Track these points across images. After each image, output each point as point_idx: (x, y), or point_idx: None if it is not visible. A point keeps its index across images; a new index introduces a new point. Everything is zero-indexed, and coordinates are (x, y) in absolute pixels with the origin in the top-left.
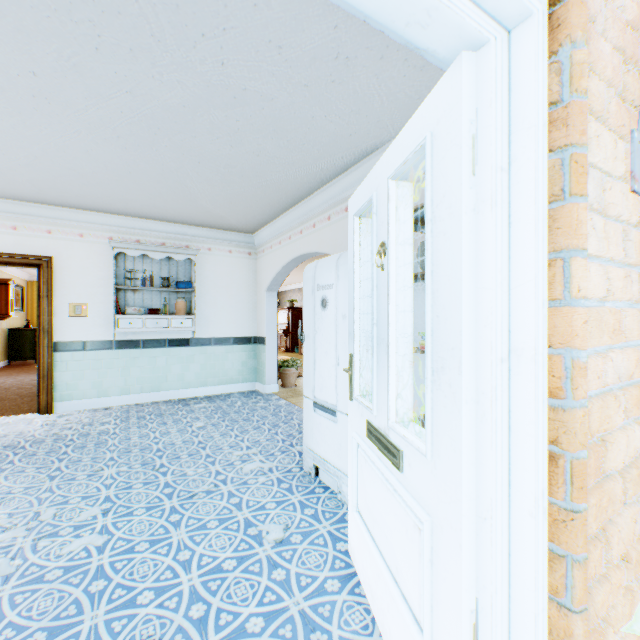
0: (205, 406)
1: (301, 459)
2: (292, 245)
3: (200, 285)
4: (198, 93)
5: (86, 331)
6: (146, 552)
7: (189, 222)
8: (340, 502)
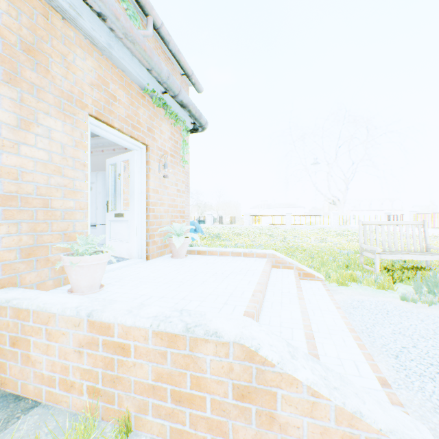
0: None
1: None
2: None
3: None
4: None
5: None
6: None
7: None
8: None
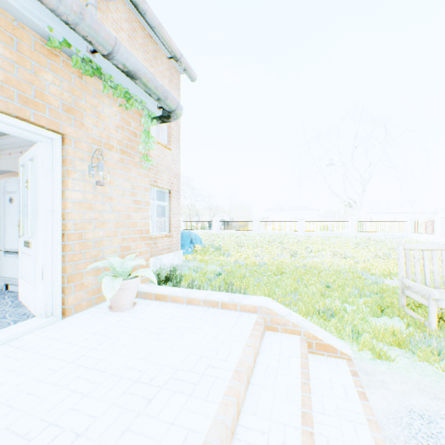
0: None
1: None
2: None
3: None
4: None
5: None
6: None
7: None
8: None
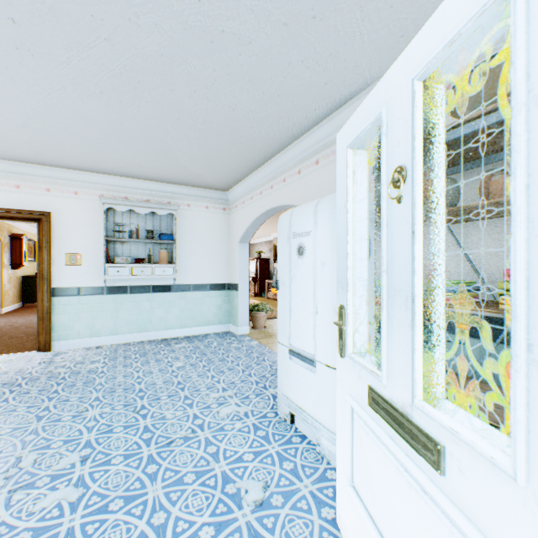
0: (184, 346)
1: (275, 403)
2: (263, 199)
3: (180, 237)
4: (175, 38)
5: (80, 278)
6: (119, 512)
7: (170, 181)
8: (319, 455)
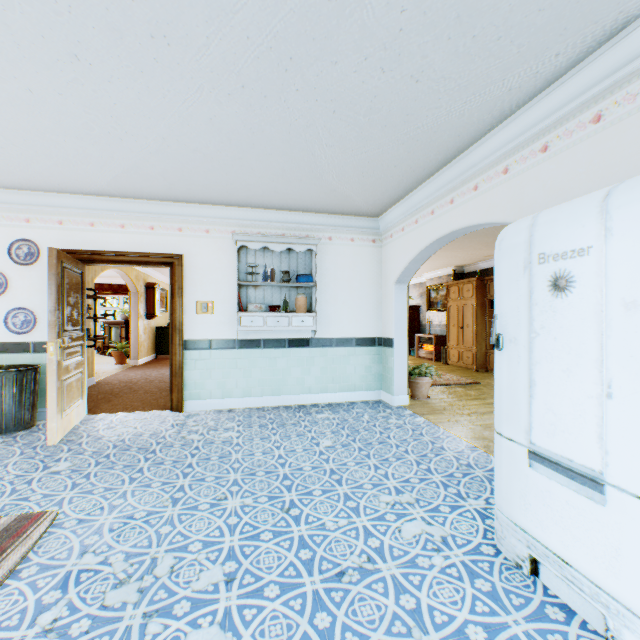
0: (328, 417)
1: (487, 528)
2: (436, 221)
3: (320, 279)
4: None
5: (211, 329)
6: None
7: (309, 208)
8: None
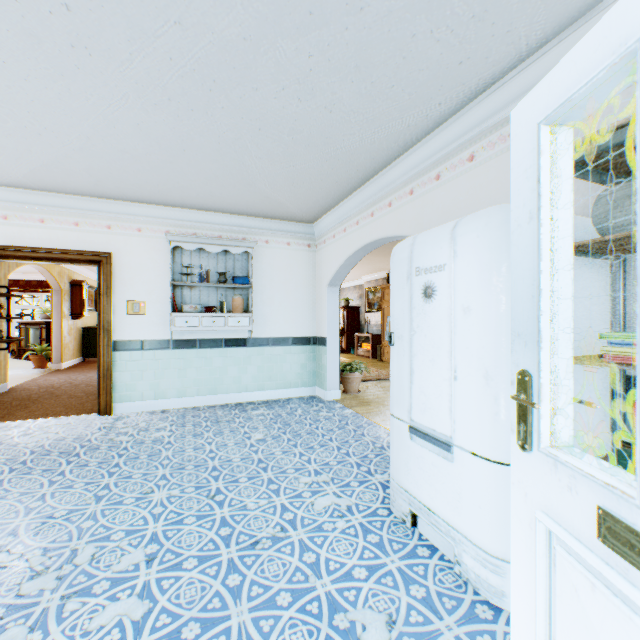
0: (263, 413)
1: (386, 495)
2: (360, 231)
3: (257, 281)
4: (262, 11)
5: (144, 330)
6: None
7: (246, 212)
8: (460, 579)
